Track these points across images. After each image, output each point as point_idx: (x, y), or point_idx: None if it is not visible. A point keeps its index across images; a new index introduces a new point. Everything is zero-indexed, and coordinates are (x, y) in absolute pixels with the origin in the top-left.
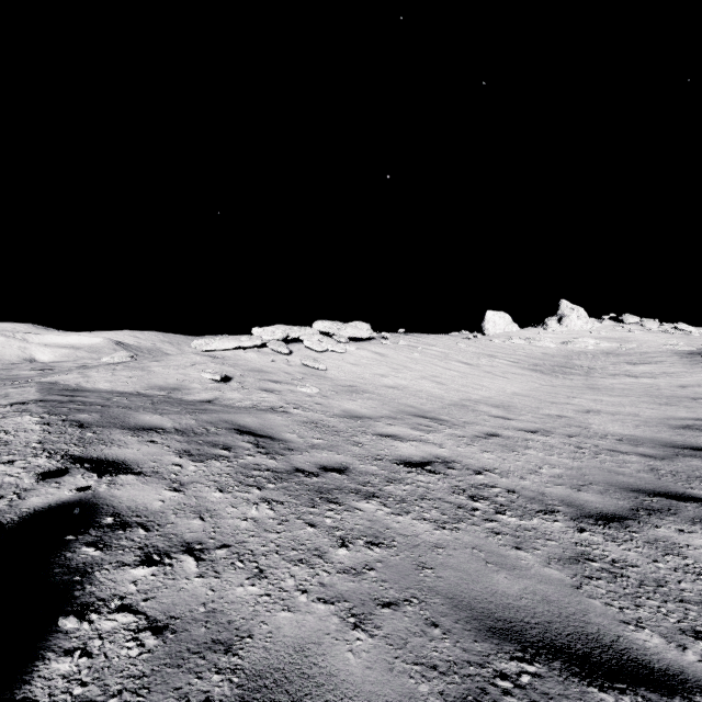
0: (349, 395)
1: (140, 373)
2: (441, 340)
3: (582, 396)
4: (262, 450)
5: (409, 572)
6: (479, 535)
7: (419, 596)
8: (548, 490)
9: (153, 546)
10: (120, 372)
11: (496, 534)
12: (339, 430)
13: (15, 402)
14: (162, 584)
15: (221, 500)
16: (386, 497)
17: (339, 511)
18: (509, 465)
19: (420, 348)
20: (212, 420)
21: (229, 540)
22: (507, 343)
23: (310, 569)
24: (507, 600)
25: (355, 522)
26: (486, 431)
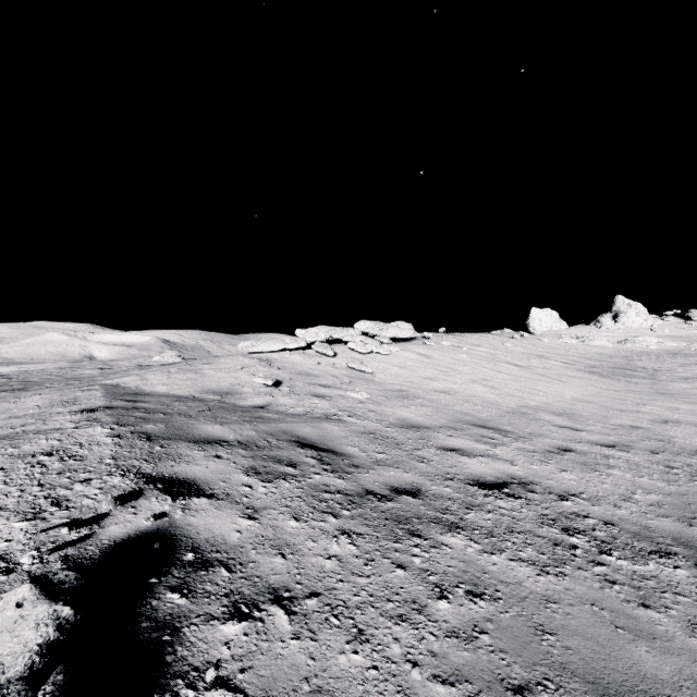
0: (400, 401)
1: (194, 376)
2: (485, 340)
3: (654, 403)
4: (327, 467)
5: (528, 638)
6: (592, 585)
7: (552, 677)
8: (653, 524)
9: (238, 593)
10: (174, 375)
11: (611, 584)
12: (399, 442)
13: (85, 408)
14: (257, 647)
15: (298, 531)
16: (471, 529)
17: (425, 548)
18: (596, 489)
19: (465, 348)
20: (271, 431)
21: (317, 585)
22: (557, 343)
23: (414, 631)
24: (664, 689)
25: (447, 563)
26: (557, 445)
